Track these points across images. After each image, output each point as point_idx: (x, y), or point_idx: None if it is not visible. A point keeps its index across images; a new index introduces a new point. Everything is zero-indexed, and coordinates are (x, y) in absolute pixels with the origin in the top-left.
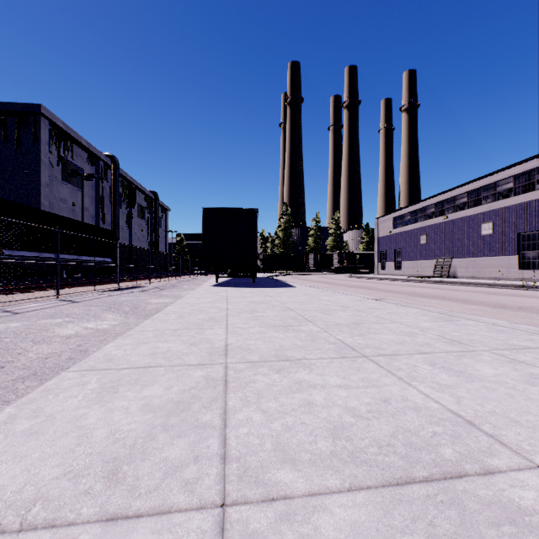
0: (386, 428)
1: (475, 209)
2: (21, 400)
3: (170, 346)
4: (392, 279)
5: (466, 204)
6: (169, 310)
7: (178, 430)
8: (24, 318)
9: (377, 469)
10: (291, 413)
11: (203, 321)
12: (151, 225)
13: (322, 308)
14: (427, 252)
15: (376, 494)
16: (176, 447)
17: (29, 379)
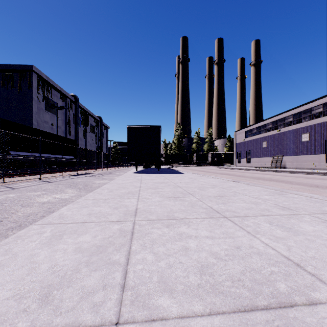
0: (237, 267)
1: (298, 125)
2: (0, 243)
3: (101, 209)
4: (244, 169)
5: (292, 122)
6: (104, 187)
7: (95, 266)
8: (18, 191)
9: (230, 298)
10: (173, 255)
11: (124, 194)
12: (98, 136)
13: (199, 186)
14: (267, 152)
15: (229, 318)
16: (92, 278)
17: (16, 229)
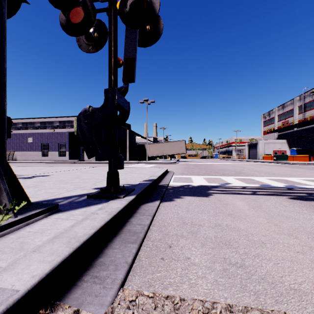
0: None
1: (26, 131)
2: None
3: None
4: None
5: (22, 127)
6: None
7: None
8: None
9: None
10: None
11: None
12: None
13: None
14: None
15: None
16: None
17: None
